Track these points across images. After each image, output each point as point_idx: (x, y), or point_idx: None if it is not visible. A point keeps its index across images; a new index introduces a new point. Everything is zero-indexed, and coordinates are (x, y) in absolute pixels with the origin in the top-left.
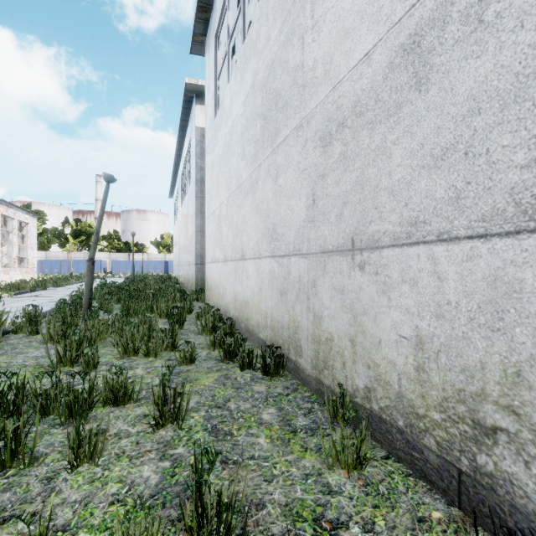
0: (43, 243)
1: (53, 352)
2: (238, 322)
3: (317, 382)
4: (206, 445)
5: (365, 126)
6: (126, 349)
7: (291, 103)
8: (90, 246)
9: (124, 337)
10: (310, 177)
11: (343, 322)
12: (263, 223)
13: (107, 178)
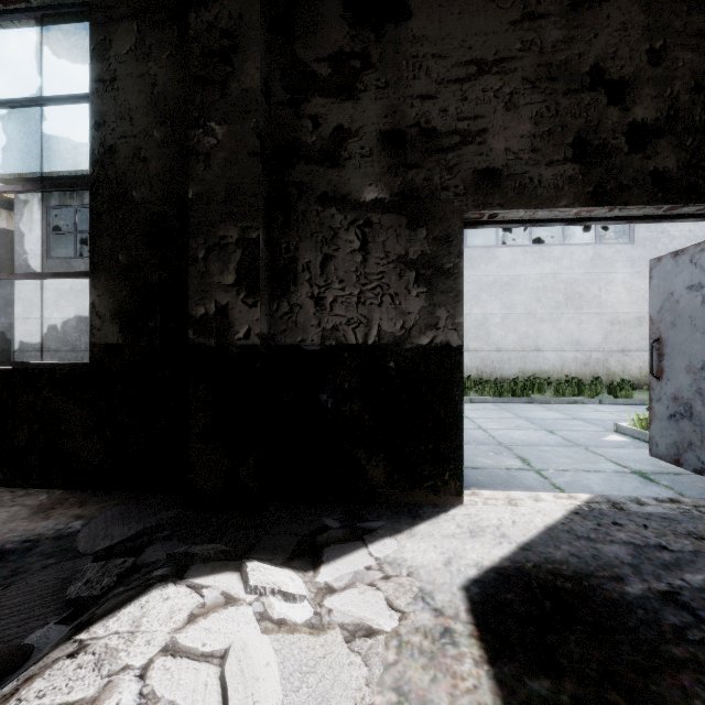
0: None
1: None
2: None
3: None
4: None
5: None
6: None
7: None
8: None
9: None
10: None
11: None
12: None
13: None
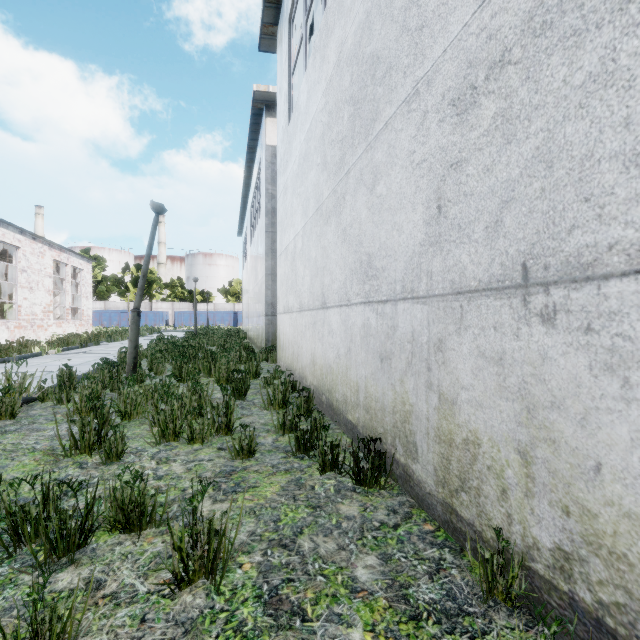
0: (102, 292)
1: (76, 429)
2: (317, 394)
3: (447, 509)
4: (256, 637)
5: (557, 47)
6: (165, 431)
7: (397, 64)
8: (151, 295)
9: (161, 415)
10: (432, 170)
11: (503, 416)
12: (353, 254)
13: (156, 208)
